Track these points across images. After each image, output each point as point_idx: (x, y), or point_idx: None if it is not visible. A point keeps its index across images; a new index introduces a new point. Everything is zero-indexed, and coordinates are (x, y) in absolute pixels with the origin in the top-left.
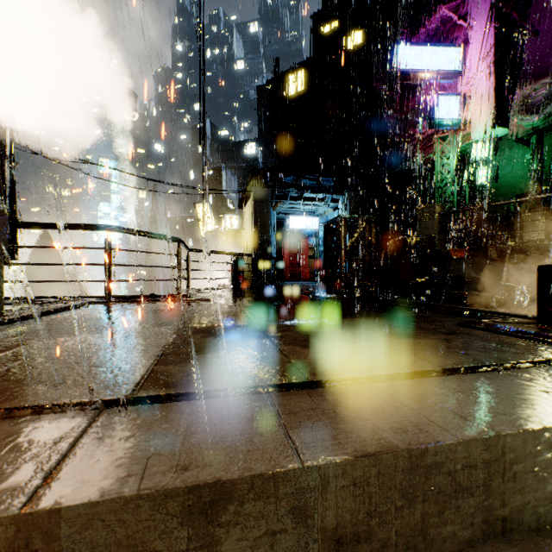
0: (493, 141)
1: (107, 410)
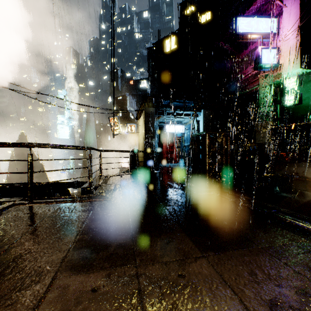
0: (299, 77)
1: None
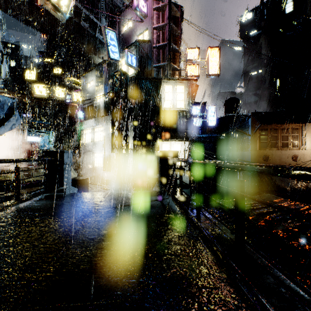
0: None
1: None
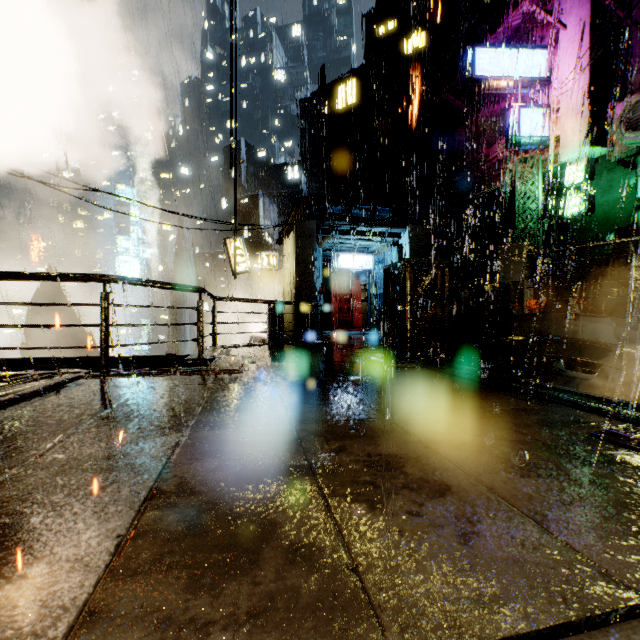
0: (588, 162)
1: None
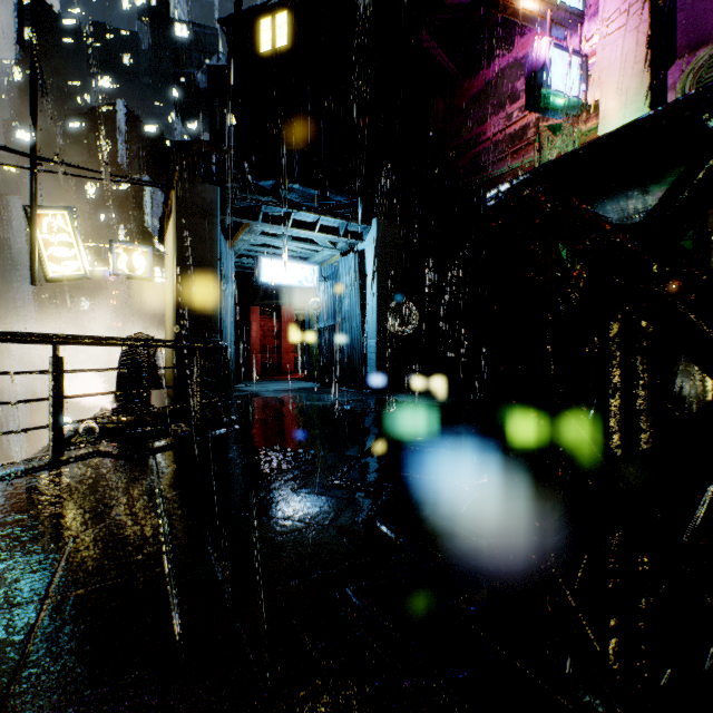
0: None
1: None
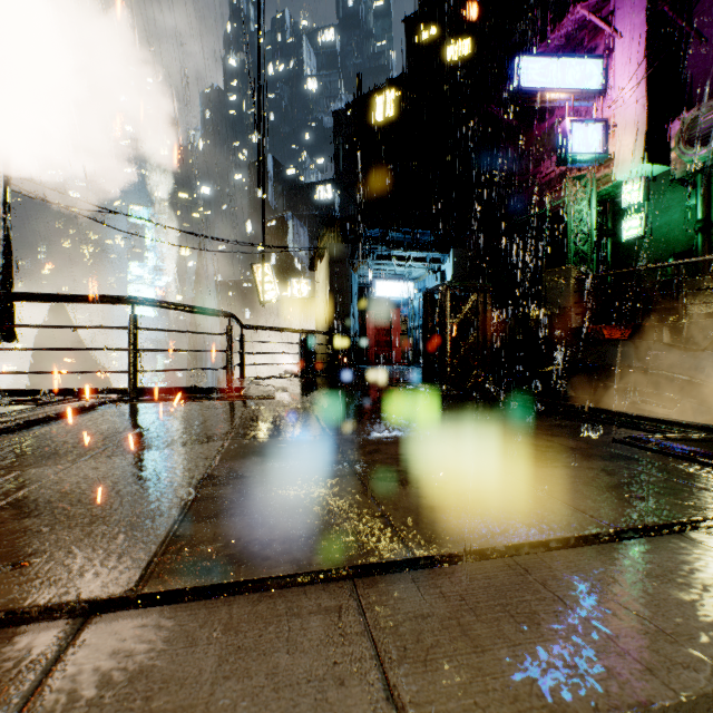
0: (645, 181)
1: (93, 620)
